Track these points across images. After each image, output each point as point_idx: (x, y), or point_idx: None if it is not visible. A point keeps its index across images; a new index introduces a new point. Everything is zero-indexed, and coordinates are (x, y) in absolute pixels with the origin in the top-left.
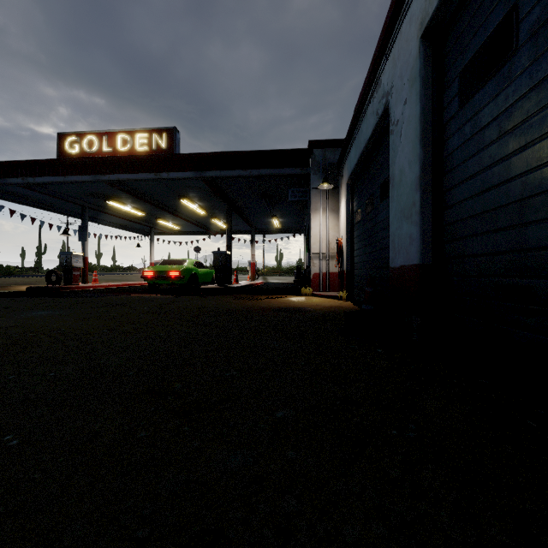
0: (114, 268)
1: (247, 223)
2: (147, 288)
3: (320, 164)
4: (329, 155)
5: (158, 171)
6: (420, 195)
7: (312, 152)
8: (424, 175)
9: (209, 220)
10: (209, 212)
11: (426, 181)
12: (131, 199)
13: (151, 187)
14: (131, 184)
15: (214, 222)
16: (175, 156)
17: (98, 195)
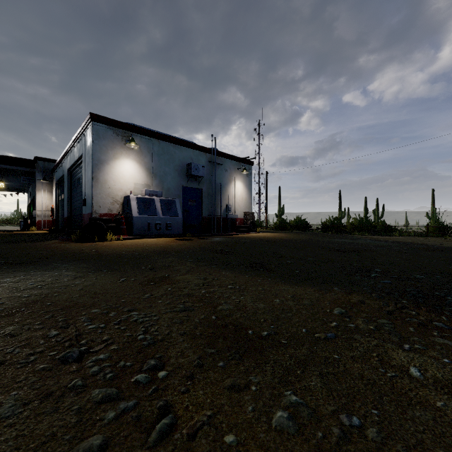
0: None
1: None
2: None
3: (42, 169)
4: (47, 165)
5: None
6: (67, 202)
7: (37, 162)
8: (68, 199)
9: None
10: None
11: (69, 200)
12: None
13: None
14: None
15: None
16: None
17: None
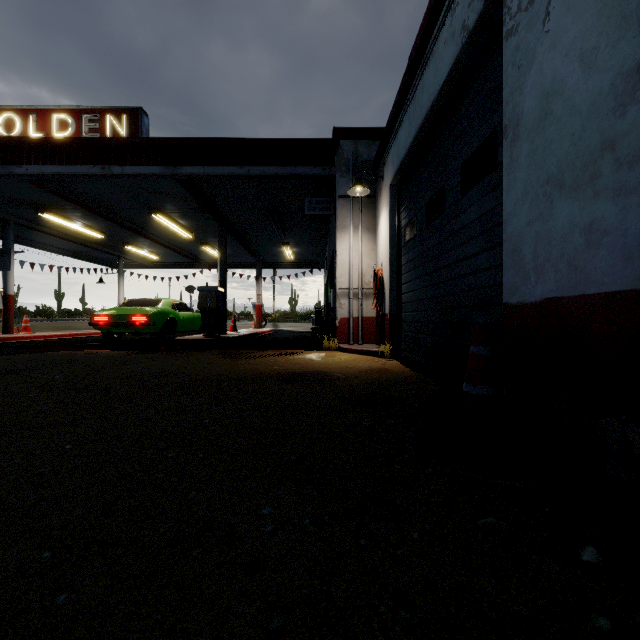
0: (79, 312)
1: (250, 253)
2: (103, 340)
3: (350, 162)
4: (362, 150)
5: (107, 163)
6: None
7: (339, 145)
8: None
9: (199, 248)
10: (197, 236)
11: None
12: (78, 211)
13: (105, 193)
14: (71, 186)
15: (206, 250)
16: (134, 141)
17: (24, 203)
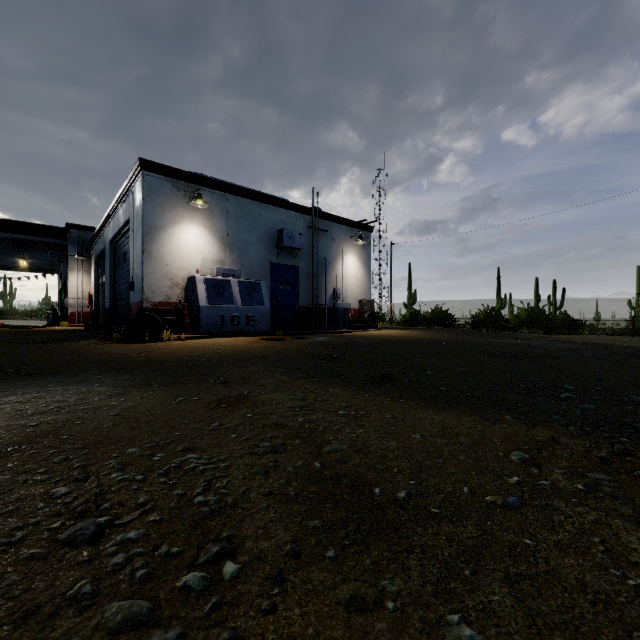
0: None
1: None
2: None
3: (76, 240)
4: (83, 235)
5: None
6: (110, 287)
7: (70, 231)
8: (111, 281)
9: None
10: None
11: (112, 283)
12: None
13: None
14: None
15: None
16: None
17: None
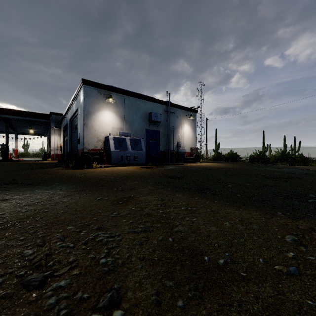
0: None
1: (13, 130)
2: None
3: (54, 120)
4: (58, 117)
5: None
6: (69, 142)
7: (52, 116)
8: (70, 139)
9: None
10: None
11: (70, 140)
12: None
13: None
14: None
15: None
16: None
17: None
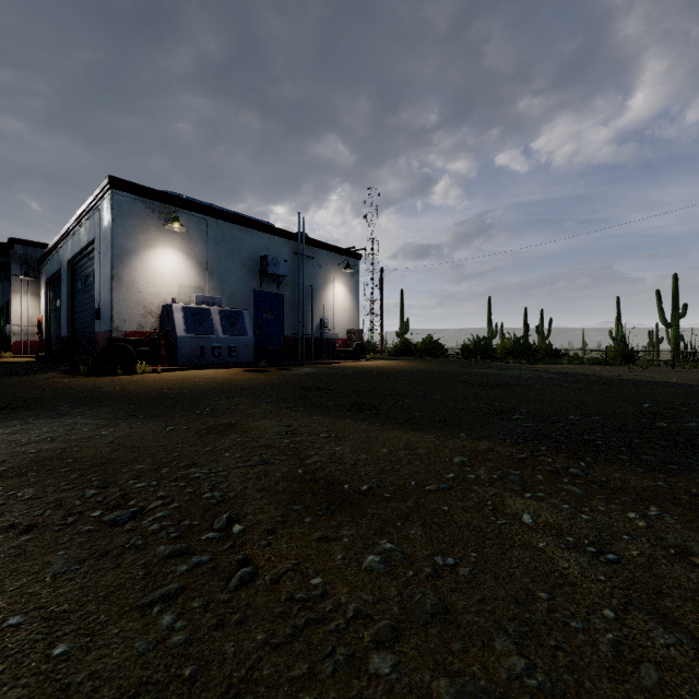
0: None
1: None
2: None
3: (22, 258)
4: (31, 252)
5: None
6: (68, 313)
7: (14, 247)
8: (69, 307)
9: None
10: None
11: (70, 309)
12: None
13: None
14: None
15: None
16: None
17: None
